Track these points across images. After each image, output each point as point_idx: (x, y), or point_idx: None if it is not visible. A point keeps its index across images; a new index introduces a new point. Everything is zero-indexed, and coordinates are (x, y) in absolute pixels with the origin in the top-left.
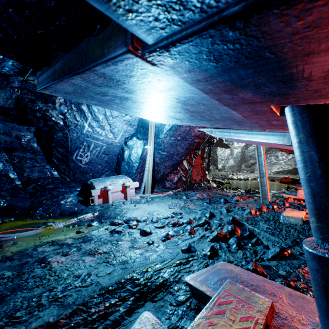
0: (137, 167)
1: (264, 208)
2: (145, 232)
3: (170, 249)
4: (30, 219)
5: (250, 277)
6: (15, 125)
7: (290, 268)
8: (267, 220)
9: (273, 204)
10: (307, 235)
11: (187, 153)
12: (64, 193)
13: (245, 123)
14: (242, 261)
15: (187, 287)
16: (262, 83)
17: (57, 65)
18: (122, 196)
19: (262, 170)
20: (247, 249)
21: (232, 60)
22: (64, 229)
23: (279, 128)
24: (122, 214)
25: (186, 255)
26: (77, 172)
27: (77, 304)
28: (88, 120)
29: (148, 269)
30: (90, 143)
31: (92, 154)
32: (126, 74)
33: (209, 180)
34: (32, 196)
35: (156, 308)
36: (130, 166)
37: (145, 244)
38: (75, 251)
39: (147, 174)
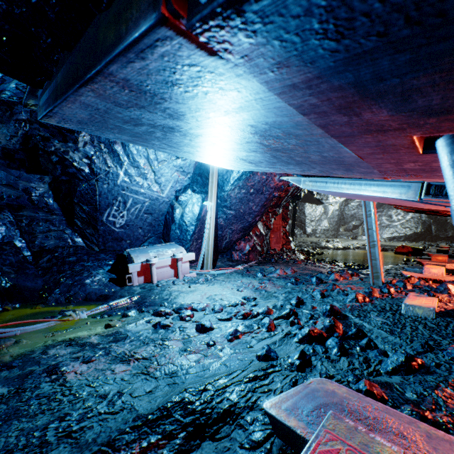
0: (193, 231)
1: (377, 292)
2: (204, 327)
3: (240, 353)
4: (41, 306)
5: (363, 405)
6: (22, 173)
7: (422, 388)
8: (381, 311)
9: (389, 287)
10: (444, 334)
11: (264, 212)
12: (90, 269)
13: (358, 168)
14: (348, 376)
15: (266, 418)
16: (418, 86)
17: (60, 74)
18: (172, 272)
19: (372, 237)
20: (353, 356)
21: (373, 32)
22: (88, 320)
23: (412, 175)
24: (170, 299)
25: (263, 364)
26: (109, 239)
27: (100, 443)
28: (124, 166)
29: (208, 387)
30: (126, 198)
31: (130, 214)
32: (165, 79)
33: (295, 249)
34: (46, 272)
35: (219, 451)
36: (183, 230)
37: (203, 346)
38: (101, 356)
39: (207, 242)
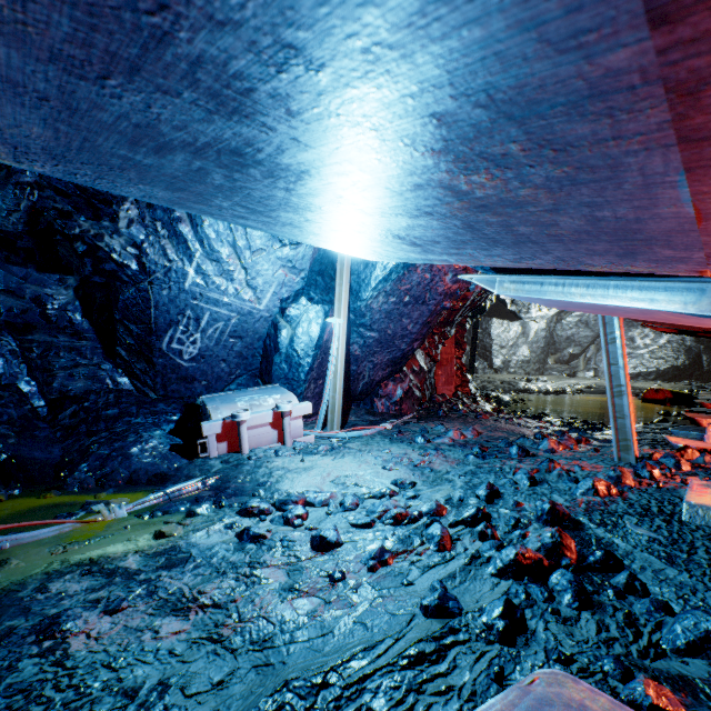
0: (309, 366)
1: (630, 477)
2: (325, 541)
3: (389, 598)
4: (55, 494)
5: None
6: (31, 271)
7: None
8: (643, 515)
9: (652, 467)
10: None
11: (426, 335)
12: (140, 429)
13: (659, 248)
14: (603, 661)
15: None
16: None
17: None
18: (274, 435)
19: (617, 379)
20: (604, 609)
21: None
22: (128, 522)
23: None
24: (270, 484)
25: (435, 625)
26: (173, 380)
27: None
28: (195, 259)
29: (329, 677)
30: (200, 312)
31: (207, 338)
32: None
33: (476, 394)
34: (69, 434)
35: None
36: (294, 364)
37: (322, 581)
38: (140, 598)
39: (333, 384)
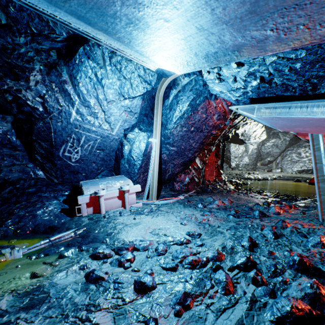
0: (140, 165)
1: None
2: (143, 285)
3: None
4: None
5: None
6: None
7: None
8: None
9: None
10: None
11: (202, 149)
12: (44, 200)
13: None
14: None
15: None
16: None
17: None
18: (119, 203)
19: (321, 171)
20: None
21: None
22: (20, 261)
23: None
24: (113, 234)
25: None
26: (66, 172)
27: None
28: (75, 105)
29: None
30: (80, 136)
31: (84, 150)
32: None
33: (225, 180)
34: (5, 202)
35: None
36: (131, 164)
37: None
38: None
39: (152, 175)
